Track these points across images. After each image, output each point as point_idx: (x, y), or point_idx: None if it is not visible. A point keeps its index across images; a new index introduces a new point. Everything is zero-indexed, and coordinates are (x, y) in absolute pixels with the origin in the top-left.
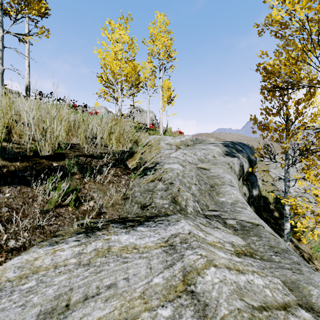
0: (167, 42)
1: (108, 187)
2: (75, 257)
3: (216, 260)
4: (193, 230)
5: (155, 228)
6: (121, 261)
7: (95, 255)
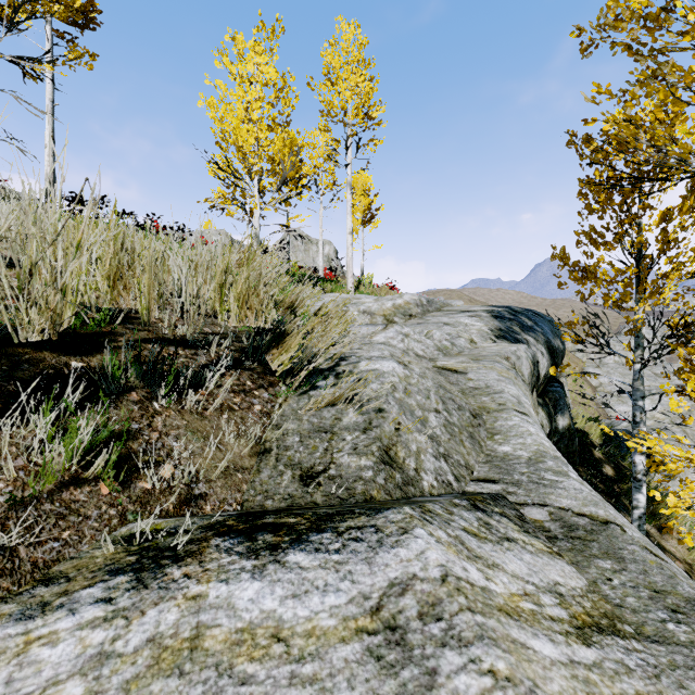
0: (363, 85)
1: (216, 423)
2: (85, 672)
3: (541, 685)
4: (451, 562)
5: (341, 556)
6: (229, 694)
7: (150, 664)
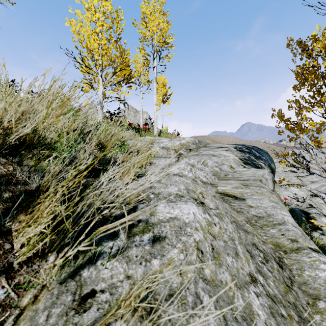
0: (162, 24)
1: None
2: None
3: None
4: None
5: None
6: None
7: None
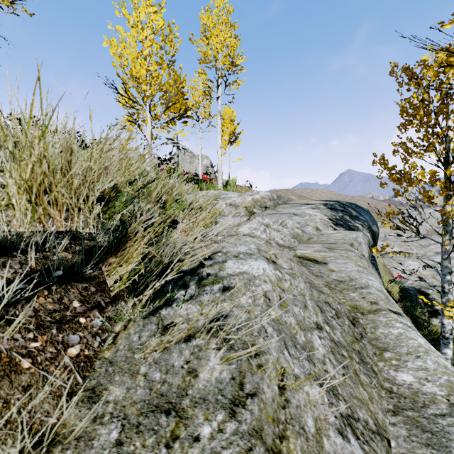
0: (229, 39)
1: None
2: None
3: None
4: None
5: None
6: None
7: None
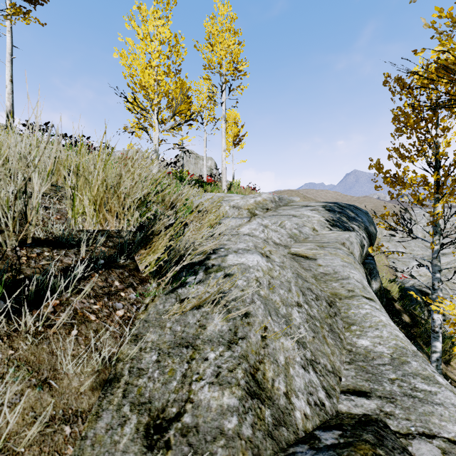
0: (233, 46)
1: (58, 345)
2: None
3: None
4: None
5: None
6: None
7: None
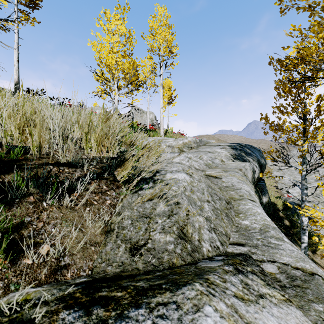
0: (168, 36)
1: (82, 214)
2: None
3: None
4: None
5: None
6: None
7: None
